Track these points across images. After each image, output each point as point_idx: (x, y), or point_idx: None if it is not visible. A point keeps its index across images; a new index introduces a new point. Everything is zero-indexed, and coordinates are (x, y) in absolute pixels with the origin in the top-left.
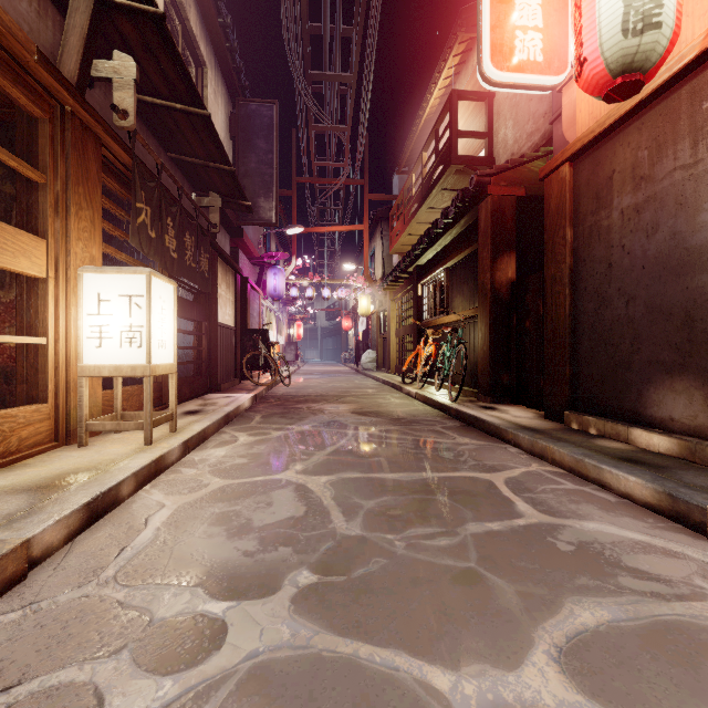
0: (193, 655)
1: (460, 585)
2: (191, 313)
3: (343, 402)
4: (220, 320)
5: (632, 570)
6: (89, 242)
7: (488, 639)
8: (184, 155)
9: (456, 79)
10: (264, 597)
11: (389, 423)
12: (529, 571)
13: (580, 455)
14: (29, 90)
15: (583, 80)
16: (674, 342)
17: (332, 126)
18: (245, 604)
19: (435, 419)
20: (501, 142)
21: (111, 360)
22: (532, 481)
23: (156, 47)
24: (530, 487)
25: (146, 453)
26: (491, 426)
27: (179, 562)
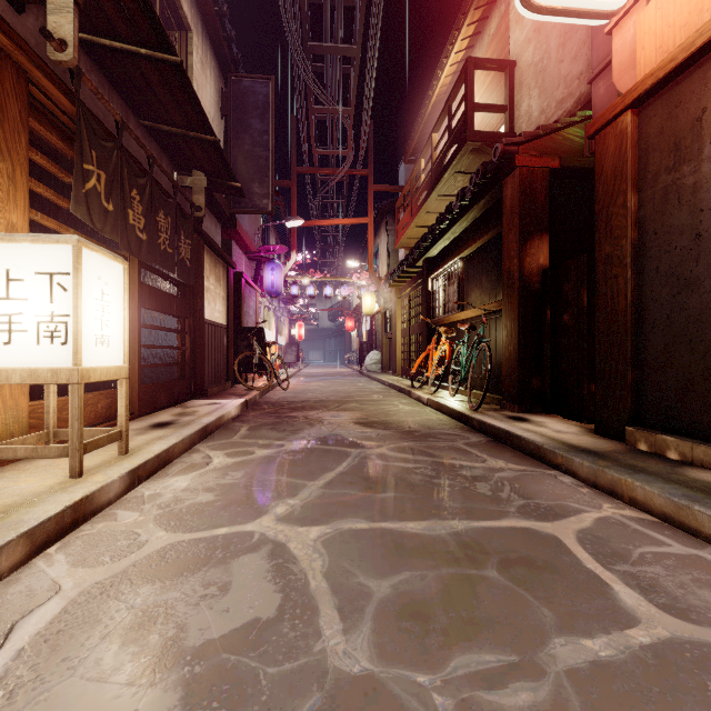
0: None
1: None
2: (170, 307)
3: (345, 409)
4: (208, 316)
5: None
6: (5, 205)
7: None
8: (159, 123)
9: (469, 53)
10: None
11: (400, 437)
12: None
13: (682, 498)
14: None
15: None
16: None
17: (334, 108)
18: None
19: (454, 432)
20: (524, 115)
21: (24, 361)
22: (617, 538)
23: None
24: (619, 550)
25: (64, 492)
26: (530, 444)
27: None
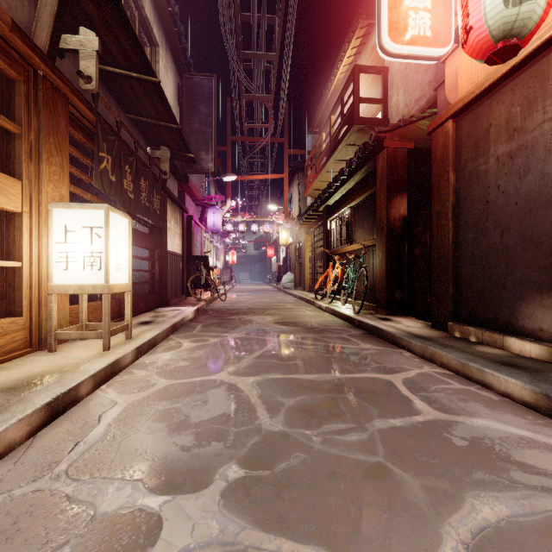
0: (128, 551)
1: (371, 480)
2: (146, 243)
3: (268, 314)
4: (170, 248)
5: (521, 464)
6: (58, 184)
7: (400, 536)
8: (140, 116)
9: (357, 57)
10: (197, 492)
11: (305, 331)
12: (431, 465)
13: (465, 359)
14: (6, 55)
15: (469, 45)
16: (543, 265)
17: (259, 95)
18: (179, 498)
19: (342, 328)
20: (394, 106)
21: (75, 280)
22: (425, 382)
23: (115, 24)
24: (424, 386)
25: (104, 357)
26: (388, 334)
27: (124, 456)
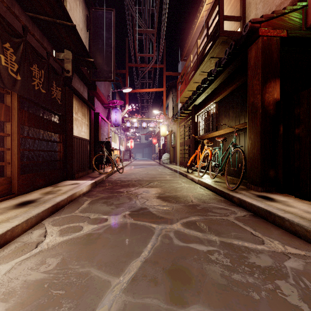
0: None
1: None
2: (47, 127)
3: (151, 186)
4: (77, 134)
5: None
6: None
7: None
8: (38, 14)
9: None
10: None
11: (188, 211)
12: None
13: None
14: None
15: None
16: None
17: (146, 30)
18: None
19: (223, 207)
20: None
21: None
22: None
23: None
24: None
25: None
26: (296, 226)
27: None
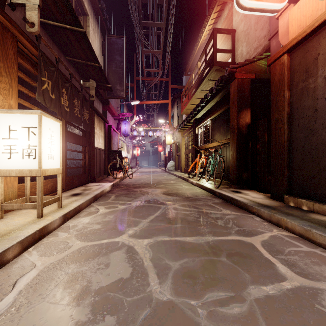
0: None
1: None
2: (79, 141)
3: (158, 187)
4: (96, 145)
5: None
6: (7, 96)
7: None
8: (74, 58)
9: (215, 25)
10: None
11: (183, 200)
12: None
13: (308, 226)
14: None
15: None
16: None
17: (153, 50)
18: None
19: (208, 198)
20: (239, 54)
21: (17, 166)
22: (279, 244)
23: None
24: (279, 249)
25: (35, 224)
26: (241, 203)
27: None
